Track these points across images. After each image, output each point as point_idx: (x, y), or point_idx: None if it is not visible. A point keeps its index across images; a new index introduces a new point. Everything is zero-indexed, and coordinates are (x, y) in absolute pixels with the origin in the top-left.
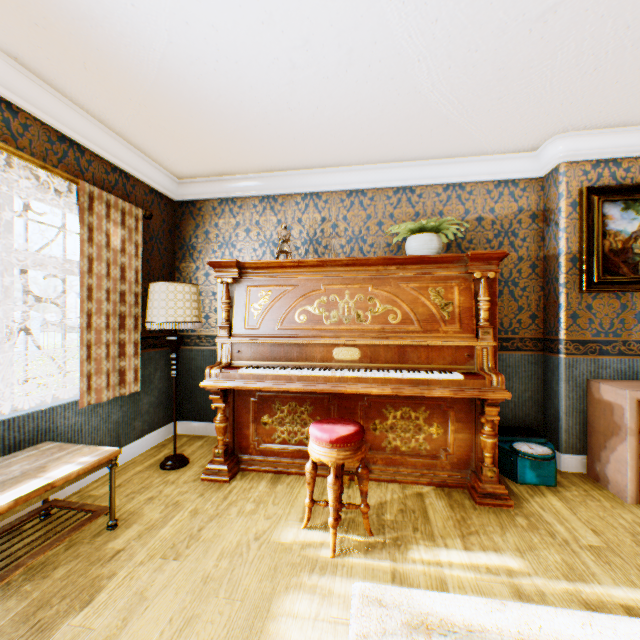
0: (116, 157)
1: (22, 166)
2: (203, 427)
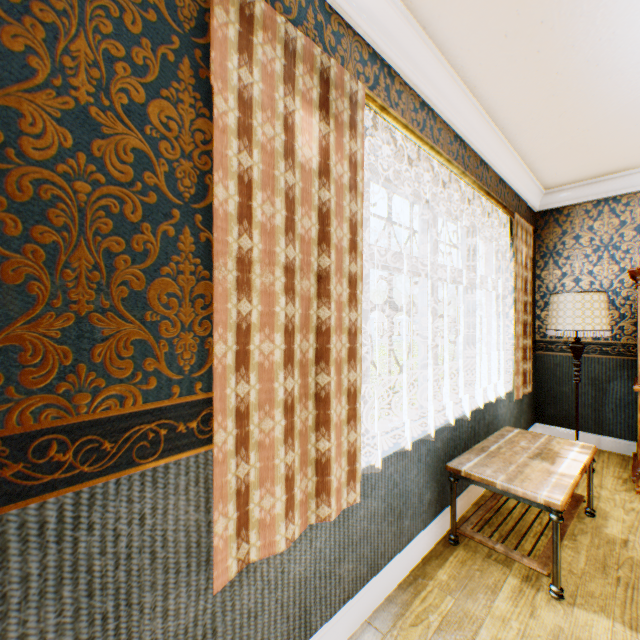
0: (517, 184)
1: (488, 210)
2: (570, 435)
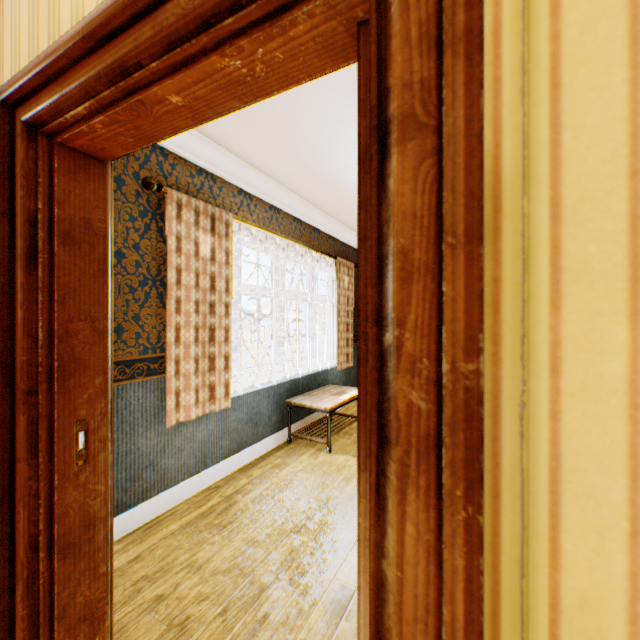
0: (344, 238)
1: (320, 256)
2: None
